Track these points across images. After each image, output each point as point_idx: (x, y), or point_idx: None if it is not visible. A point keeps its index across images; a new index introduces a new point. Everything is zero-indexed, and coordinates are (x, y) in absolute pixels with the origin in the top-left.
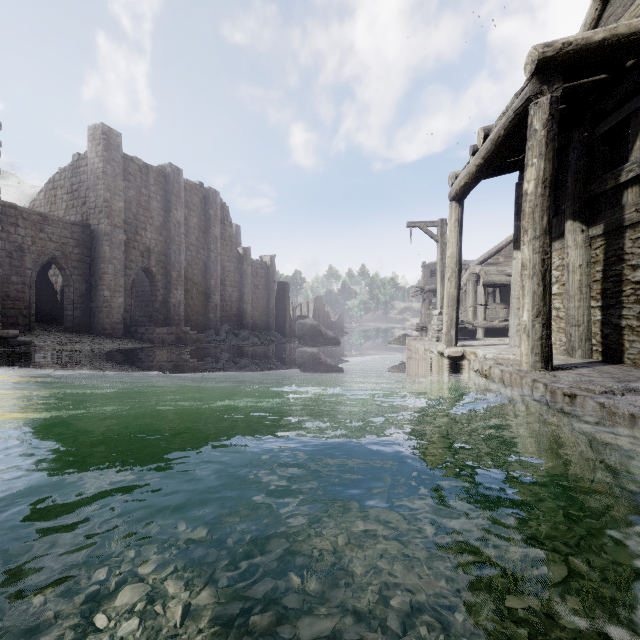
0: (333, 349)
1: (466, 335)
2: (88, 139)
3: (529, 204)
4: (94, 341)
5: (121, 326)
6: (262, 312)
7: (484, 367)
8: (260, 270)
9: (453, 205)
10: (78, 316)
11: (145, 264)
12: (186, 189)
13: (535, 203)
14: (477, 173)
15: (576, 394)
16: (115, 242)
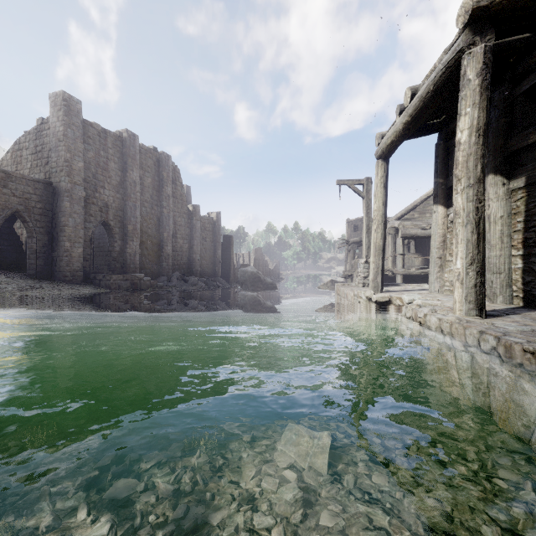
0: (271, 293)
1: (386, 281)
2: (50, 105)
3: (462, 153)
4: (54, 287)
5: (81, 273)
6: (209, 261)
7: (418, 314)
8: (208, 225)
9: (379, 163)
10: (40, 264)
11: (103, 218)
12: (141, 153)
13: (469, 152)
14: (404, 131)
15: None
16: (75, 198)
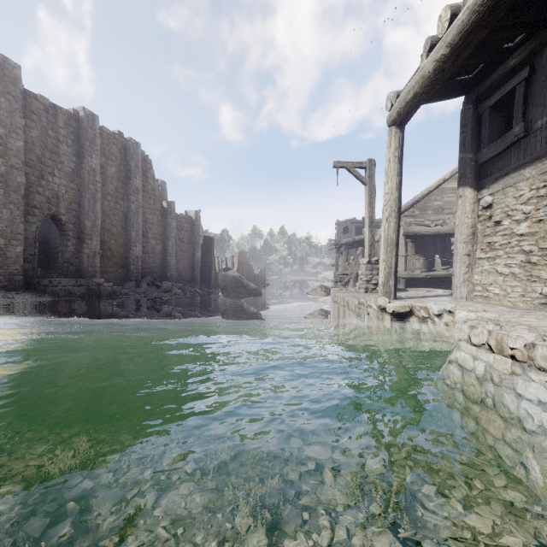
0: (255, 300)
1: None
2: None
3: None
4: None
5: (20, 277)
6: (187, 265)
7: (510, 343)
8: (185, 224)
9: (393, 131)
10: None
11: (52, 211)
12: (103, 137)
13: None
14: (435, 74)
15: None
16: (12, 184)
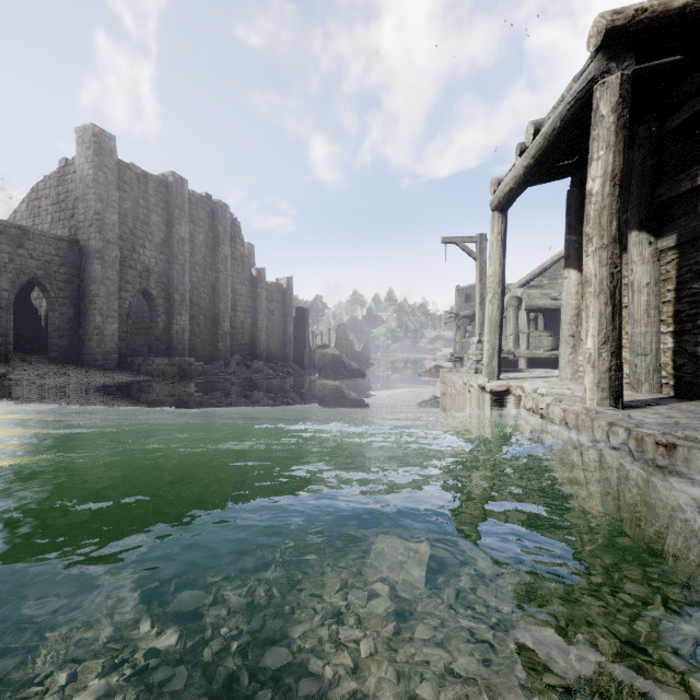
0: (357, 382)
1: (506, 366)
2: (76, 142)
3: (594, 206)
4: (82, 373)
5: (115, 356)
6: (278, 341)
7: (540, 405)
8: (276, 294)
9: (495, 216)
10: (65, 345)
11: (143, 286)
12: (191, 202)
13: (602, 205)
14: (525, 176)
15: (676, 444)
16: (108, 260)
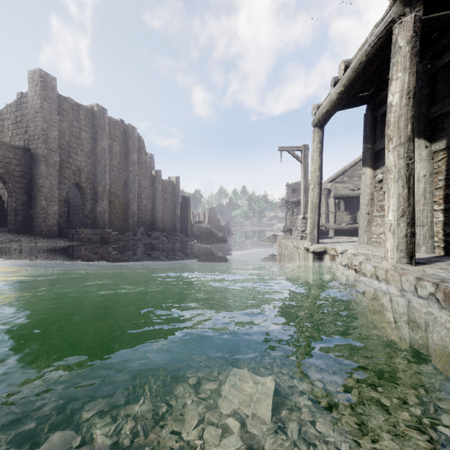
0: (222, 245)
1: (320, 235)
2: (28, 81)
3: (394, 114)
4: (31, 240)
5: (56, 228)
6: (170, 218)
7: (354, 262)
8: (168, 187)
9: (316, 130)
10: (20, 220)
11: (76, 180)
12: (110, 124)
13: (400, 113)
14: (338, 100)
15: None
16: (51, 162)
